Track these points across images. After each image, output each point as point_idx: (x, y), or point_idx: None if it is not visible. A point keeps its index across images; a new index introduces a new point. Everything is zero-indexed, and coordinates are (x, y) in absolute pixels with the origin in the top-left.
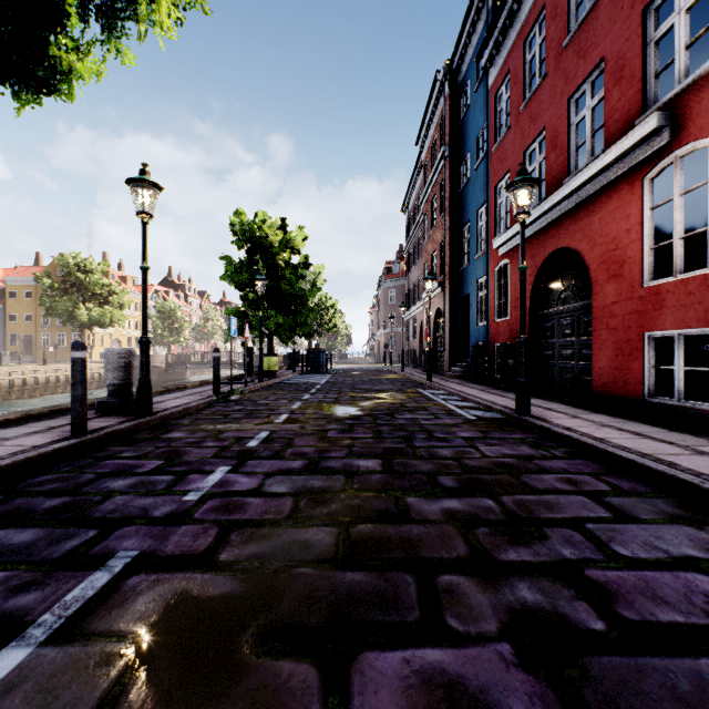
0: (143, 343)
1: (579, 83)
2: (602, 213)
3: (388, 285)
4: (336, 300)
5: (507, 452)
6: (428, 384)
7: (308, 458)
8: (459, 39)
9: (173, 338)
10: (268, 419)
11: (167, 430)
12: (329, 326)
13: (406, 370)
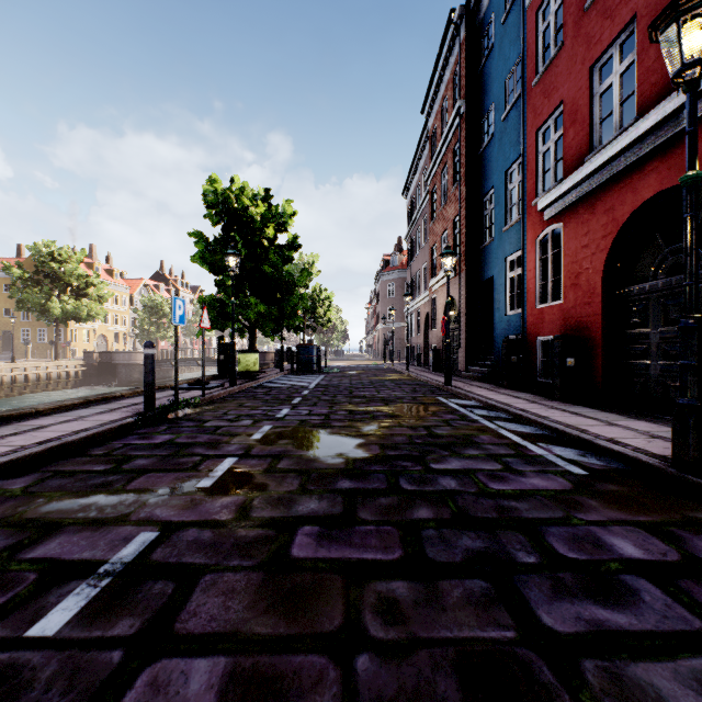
0: None
1: None
2: None
3: (386, 278)
4: (331, 293)
5: None
6: (447, 390)
7: None
8: None
9: (160, 334)
10: (190, 474)
11: None
12: (324, 320)
13: (410, 369)
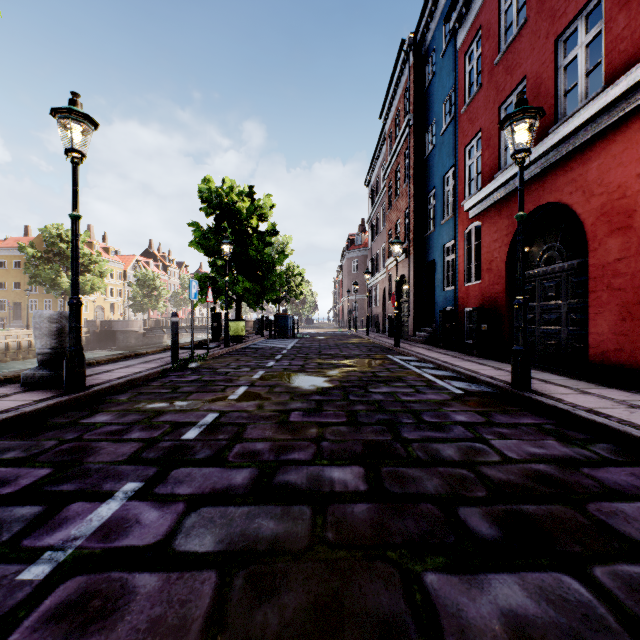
0: (72, 305)
1: (570, 19)
2: (601, 159)
3: (351, 255)
4: (303, 269)
5: (534, 451)
6: (395, 350)
7: (260, 462)
8: (424, 6)
9: (152, 304)
10: (222, 393)
11: (94, 411)
12: (296, 293)
13: (370, 335)
